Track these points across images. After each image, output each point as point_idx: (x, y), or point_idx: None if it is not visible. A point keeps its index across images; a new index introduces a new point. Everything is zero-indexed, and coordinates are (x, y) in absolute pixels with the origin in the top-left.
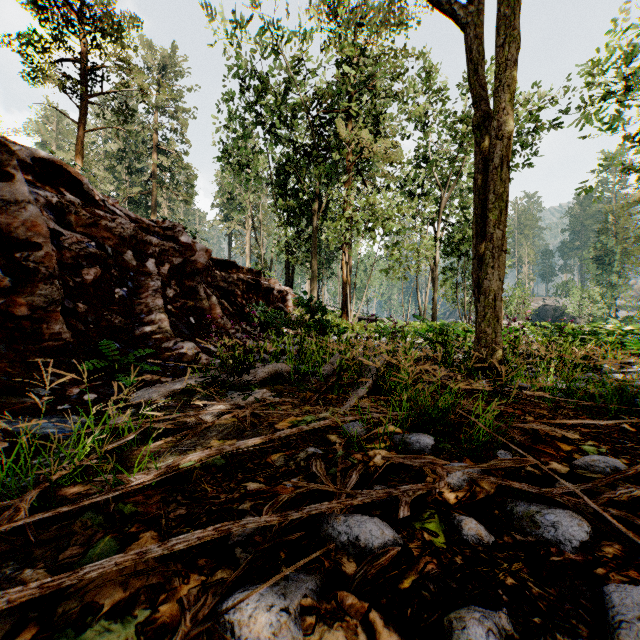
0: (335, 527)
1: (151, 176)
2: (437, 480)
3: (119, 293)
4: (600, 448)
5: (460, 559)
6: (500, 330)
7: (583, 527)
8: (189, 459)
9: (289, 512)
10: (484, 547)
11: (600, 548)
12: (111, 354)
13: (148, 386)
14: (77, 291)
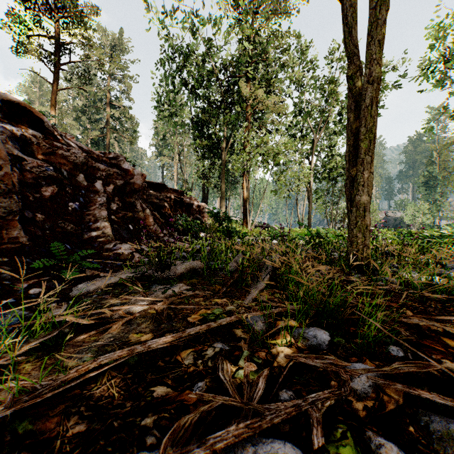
0: None
1: (106, 124)
2: (341, 384)
3: (72, 206)
4: None
5: None
6: (368, 235)
7: None
8: (99, 362)
9: (190, 446)
10: None
11: None
12: (60, 254)
13: (88, 280)
14: (36, 204)
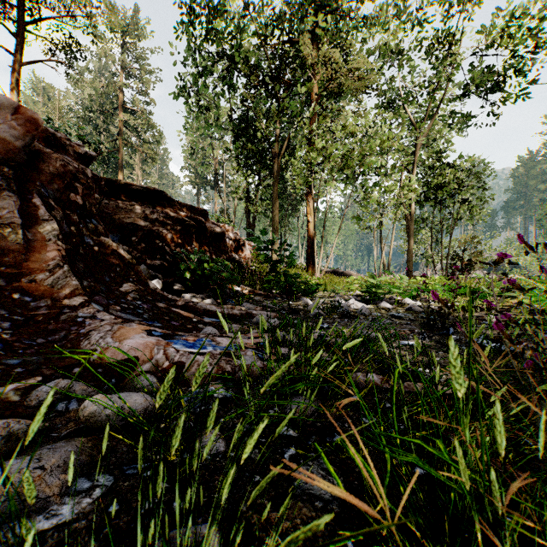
0: None
1: (119, 134)
2: None
3: None
4: None
5: None
6: None
7: None
8: None
9: None
10: None
11: None
12: None
13: None
14: None
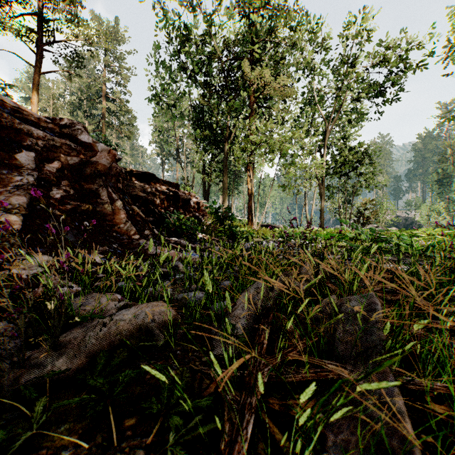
0: None
1: (102, 118)
2: None
3: None
4: None
5: None
6: None
7: None
8: None
9: None
10: None
11: None
12: None
13: None
14: None
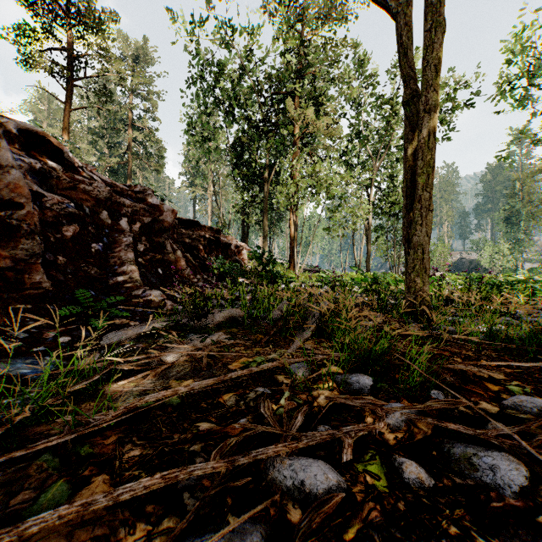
0: (281, 471)
1: (127, 149)
2: (377, 420)
3: (95, 247)
4: (524, 388)
5: (403, 504)
6: (427, 280)
7: (521, 471)
8: (146, 400)
9: (236, 457)
10: (425, 491)
11: (538, 493)
12: (86, 301)
13: (118, 329)
14: (57, 246)
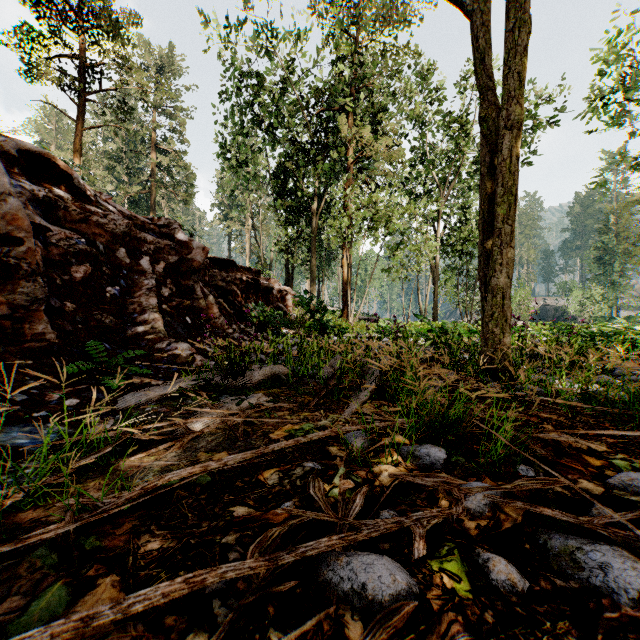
0: (336, 571)
1: (150, 175)
2: (453, 504)
3: (111, 292)
4: (632, 462)
5: (491, 615)
6: (508, 330)
7: (639, 571)
8: (168, 479)
9: (280, 553)
10: (518, 597)
11: None
12: (98, 356)
13: (137, 390)
14: (65, 289)
